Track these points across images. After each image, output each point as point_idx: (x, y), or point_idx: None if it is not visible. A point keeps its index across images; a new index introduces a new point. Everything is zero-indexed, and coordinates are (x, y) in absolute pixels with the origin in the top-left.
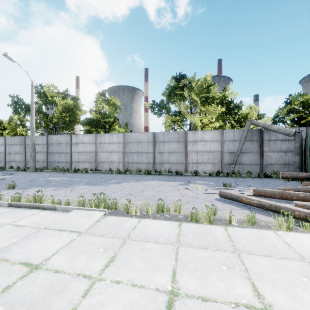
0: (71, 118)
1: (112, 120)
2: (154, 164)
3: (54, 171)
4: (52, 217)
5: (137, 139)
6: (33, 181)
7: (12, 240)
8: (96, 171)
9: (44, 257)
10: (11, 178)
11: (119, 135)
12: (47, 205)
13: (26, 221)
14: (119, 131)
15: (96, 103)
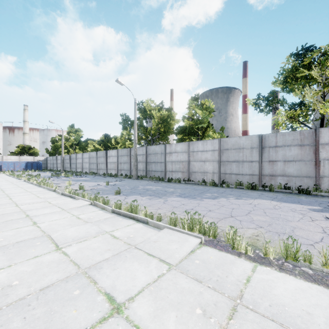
0: (166, 128)
1: (205, 126)
2: (260, 176)
3: (151, 179)
4: (144, 232)
5: (237, 145)
6: (134, 189)
7: (106, 254)
8: (188, 181)
9: (128, 293)
10: (120, 185)
11: (213, 142)
12: (141, 217)
13: (121, 233)
14: (214, 138)
15: (189, 109)
